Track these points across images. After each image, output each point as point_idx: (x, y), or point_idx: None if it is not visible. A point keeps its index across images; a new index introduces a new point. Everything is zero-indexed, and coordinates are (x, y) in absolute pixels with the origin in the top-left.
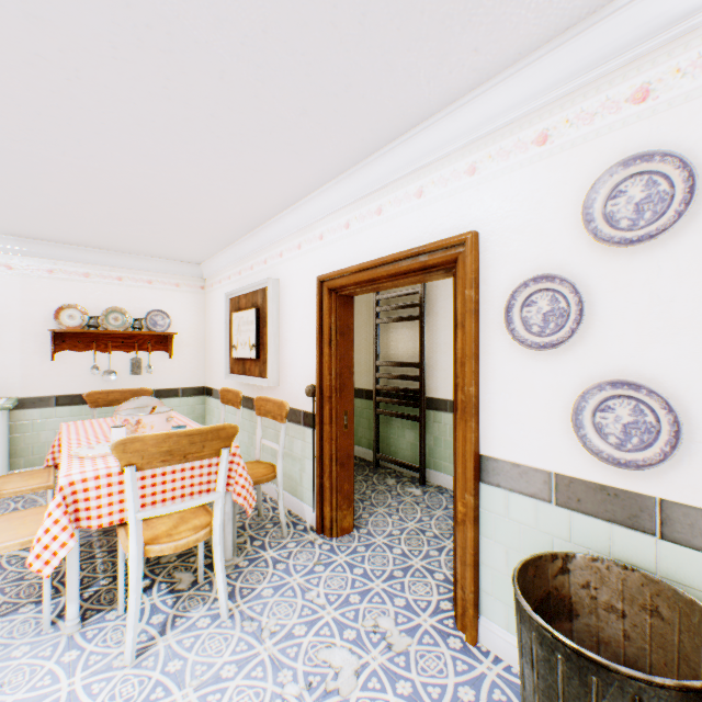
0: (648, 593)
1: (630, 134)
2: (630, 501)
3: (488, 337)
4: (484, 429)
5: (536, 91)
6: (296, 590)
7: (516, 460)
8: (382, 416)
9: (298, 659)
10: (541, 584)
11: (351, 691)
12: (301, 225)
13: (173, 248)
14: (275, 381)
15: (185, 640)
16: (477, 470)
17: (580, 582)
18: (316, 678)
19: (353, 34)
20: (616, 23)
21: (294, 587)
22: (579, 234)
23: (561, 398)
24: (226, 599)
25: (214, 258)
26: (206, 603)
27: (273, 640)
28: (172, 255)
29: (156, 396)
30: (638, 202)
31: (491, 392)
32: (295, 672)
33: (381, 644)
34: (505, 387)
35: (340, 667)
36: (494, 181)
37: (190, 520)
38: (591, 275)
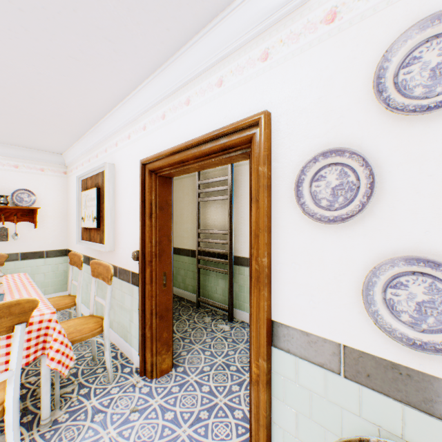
0: None
1: None
2: (425, 384)
3: (280, 211)
4: (276, 297)
5: None
6: None
7: (305, 328)
8: (203, 269)
9: None
10: None
11: None
12: (129, 118)
13: (32, 138)
14: (112, 246)
15: None
16: (270, 335)
17: None
18: None
19: None
20: None
21: None
22: (369, 106)
23: (350, 272)
24: None
25: (71, 149)
26: None
27: None
28: (34, 145)
29: (22, 258)
30: (435, 66)
31: (283, 262)
32: None
33: None
34: (295, 259)
35: None
36: (285, 64)
37: None
38: (382, 148)
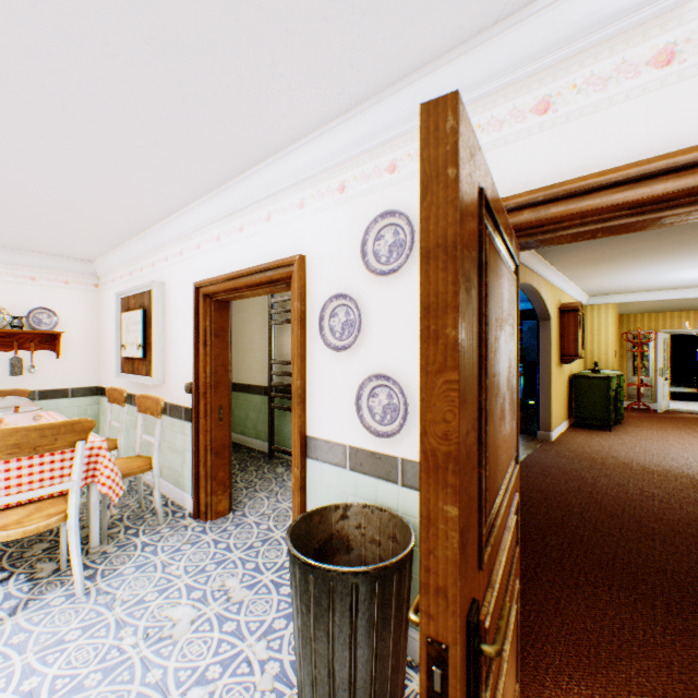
0: (392, 525)
1: (387, 195)
2: (387, 462)
3: (312, 340)
4: (309, 415)
5: (336, 151)
6: (158, 566)
7: (327, 437)
8: (278, 410)
9: (143, 618)
10: (326, 528)
11: (183, 635)
12: (182, 233)
13: (58, 245)
14: (161, 379)
15: (36, 617)
16: (304, 448)
17: (356, 525)
18: (155, 629)
19: (177, 94)
20: (375, 114)
21: (157, 564)
22: (362, 264)
23: (352, 388)
24: (82, 578)
25: (106, 257)
26: (65, 586)
27: (124, 606)
28: (59, 251)
29: (41, 397)
30: (391, 245)
31: (313, 384)
32: (137, 628)
33: (222, 598)
34: (321, 381)
35: (180, 619)
36: (315, 216)
37: (46, 509)
38: (368, 296)
